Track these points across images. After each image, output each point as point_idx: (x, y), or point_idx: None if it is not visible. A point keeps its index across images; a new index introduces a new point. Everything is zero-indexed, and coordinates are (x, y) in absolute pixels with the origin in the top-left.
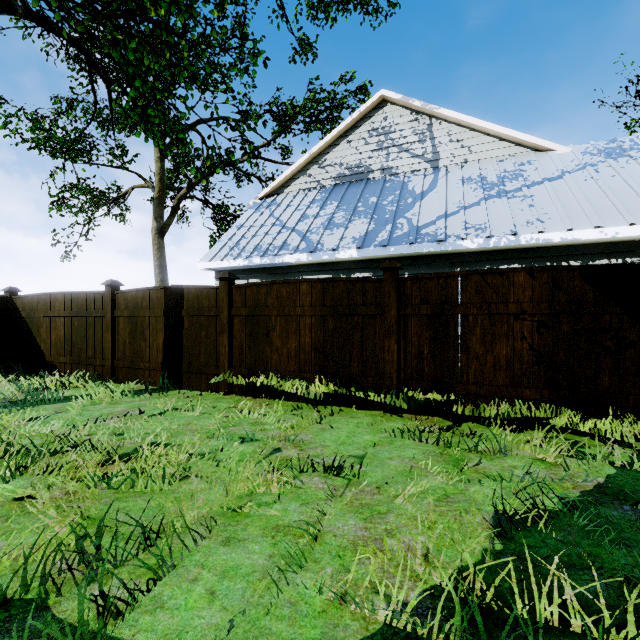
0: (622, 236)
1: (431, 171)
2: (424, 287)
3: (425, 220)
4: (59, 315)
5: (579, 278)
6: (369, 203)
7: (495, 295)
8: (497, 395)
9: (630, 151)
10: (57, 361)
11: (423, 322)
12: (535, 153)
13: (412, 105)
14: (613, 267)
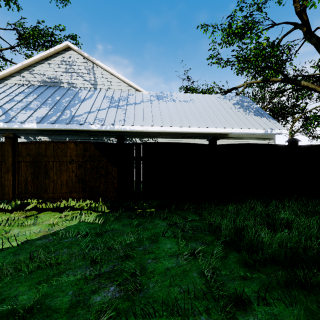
0: (149, 130)
1: (93, 89)
2: (28, 147)
3: (79, 113)
4: None
5: (93, 147)
6: (55, 99)
7: (61, 152)
8: (62, 197)
9: (164, 98)
10: None
11: (28, 165)
12: (136, 91)
13: (83, 54)
14: (104, 143)
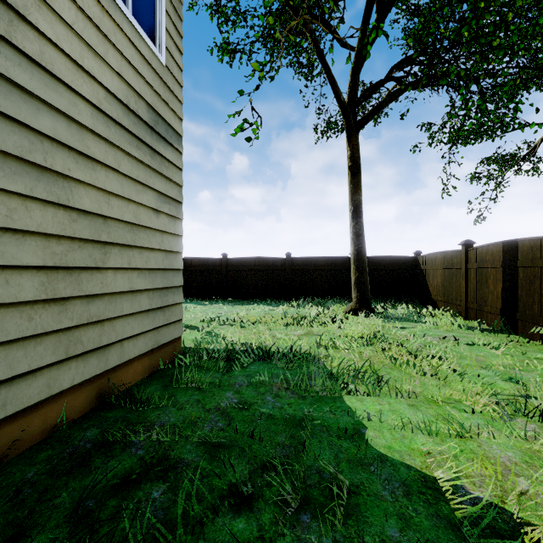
0: None
1: None
2: None
3: None
4: (437, 268)
5: None
6: None
7: None
8: None
9: None
10: (436, 299)
11: None
12: None
13: None
14: None
